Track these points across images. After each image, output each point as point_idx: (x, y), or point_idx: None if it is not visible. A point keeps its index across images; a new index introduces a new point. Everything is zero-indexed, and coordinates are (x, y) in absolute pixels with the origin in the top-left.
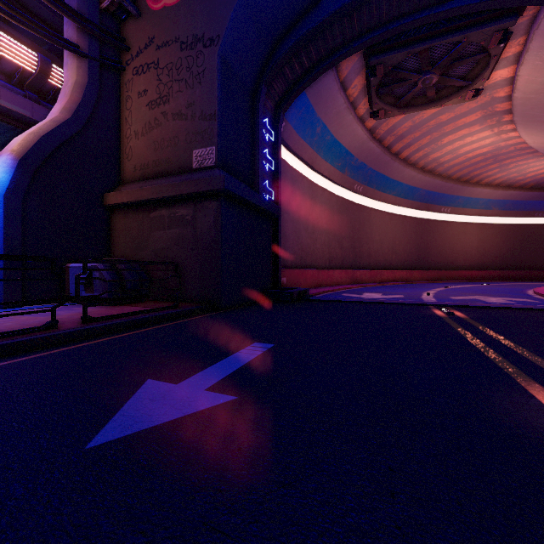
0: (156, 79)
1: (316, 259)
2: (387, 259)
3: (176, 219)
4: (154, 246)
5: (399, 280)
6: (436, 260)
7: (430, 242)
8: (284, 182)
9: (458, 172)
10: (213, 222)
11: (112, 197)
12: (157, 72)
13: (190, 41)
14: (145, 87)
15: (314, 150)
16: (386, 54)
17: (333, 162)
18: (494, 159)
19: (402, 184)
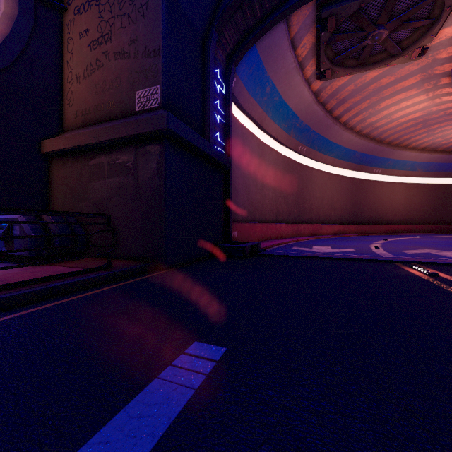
0: (98, 16)
1: (265, 214)
2: (326, 214)
3: (116, 167)
4: (93, 197)
5: (337, 233)
6: (369, 215)
7: (363, 199)
8: (235, 138)
9: (390, 136)
10: (156, 168)
11: (49, 144)
12: (99, 9)
13: None
14: (87, 26)
15: (264, 109)
16: (339, 4)
17: (280, 123)
18: (423, 124)
19: (340, 147)
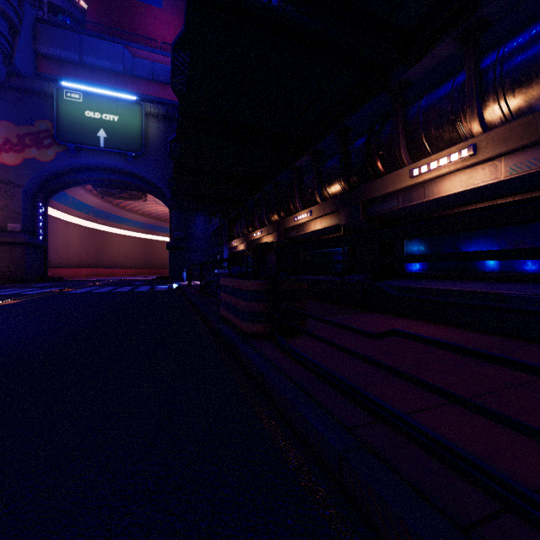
0: None
1: (70, 263)
2: (123, 262)
3: (0, 250)
4: None
5: (131, 275)
6: (157, 263)
7: (153, 253)
8: (49, 225)
9: (164, 217)
10: (22, 252)
11: None
12: None
13: (7, 182)
14: None
15: (68, 206)
16: (100, 188)
17: (81, 210)
18: None
19: (131, 220)
